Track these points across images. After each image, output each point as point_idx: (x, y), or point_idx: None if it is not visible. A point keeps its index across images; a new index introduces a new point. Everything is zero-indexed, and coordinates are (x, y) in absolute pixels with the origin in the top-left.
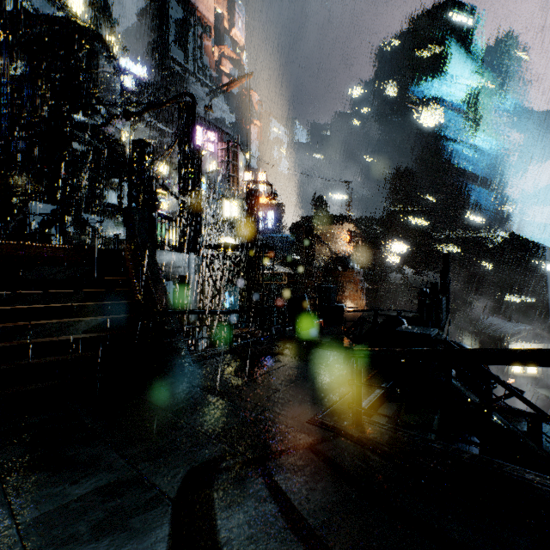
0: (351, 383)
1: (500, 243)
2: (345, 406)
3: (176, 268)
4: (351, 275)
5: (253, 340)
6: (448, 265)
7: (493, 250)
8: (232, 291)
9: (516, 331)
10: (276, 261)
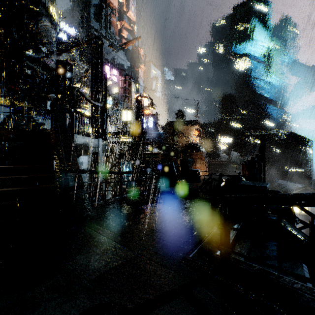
0: (220, 227)
1: (284, 137)
2: (210, 244)
3: (89, 147)
4: (199, 154)
5: (137, 193)
6: (264, 144)
7: (280, 141)
8: (127, 165)
9: (296, 188)
10: (154, 146)
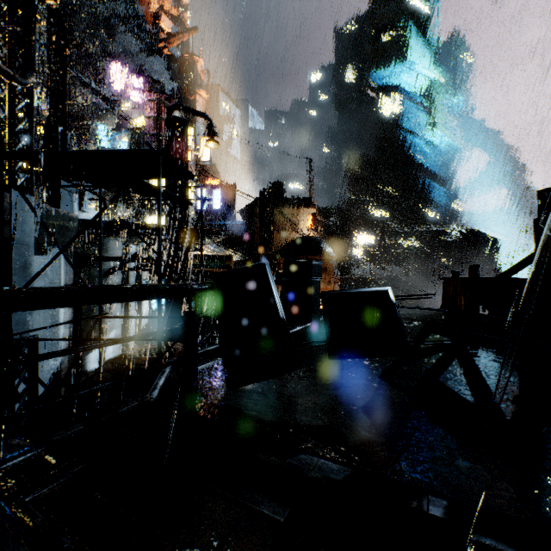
0: None
1: (459, 237)
2: None
3: None
4: (323, 260)
5: None
6: None
7: (453, 244)
8: None
9: None
10: (219, 242)
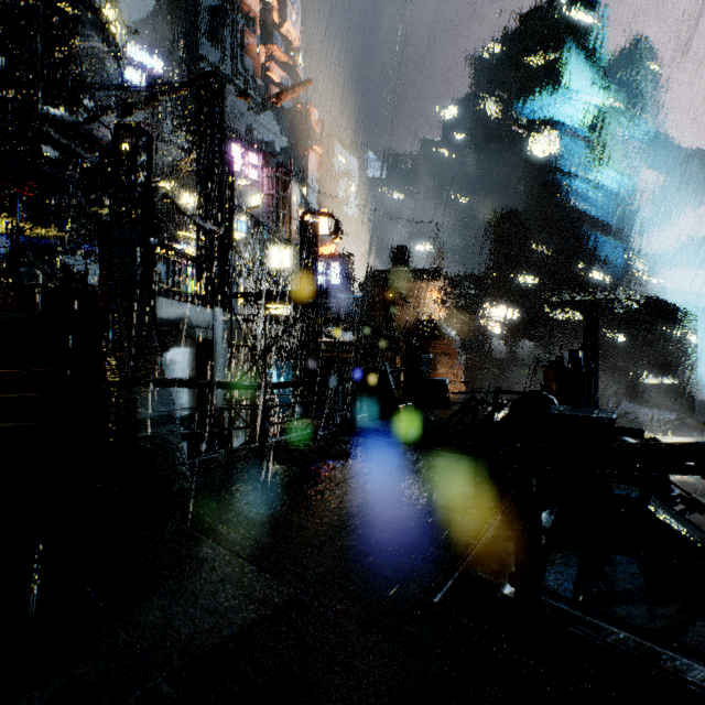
0: (518, 528)
1: (633, 308)
2: (486, 565)
3: (193, 328)
4: (446, 345)
5: (303, 434)
6: (595, 321)
7: (624, 317)
8: (282, 370)
9: (661, 421)
10: (342, 327)
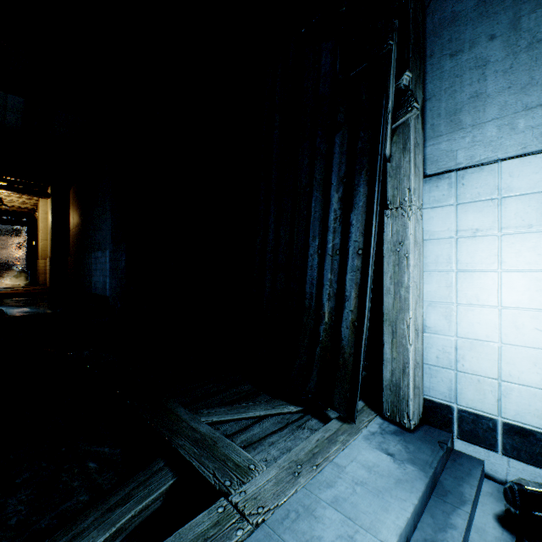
0: None
1: None
2: None
3: None
4: (10, 273)
5: None
6: None
7: None
8: None
9: None
10: None
